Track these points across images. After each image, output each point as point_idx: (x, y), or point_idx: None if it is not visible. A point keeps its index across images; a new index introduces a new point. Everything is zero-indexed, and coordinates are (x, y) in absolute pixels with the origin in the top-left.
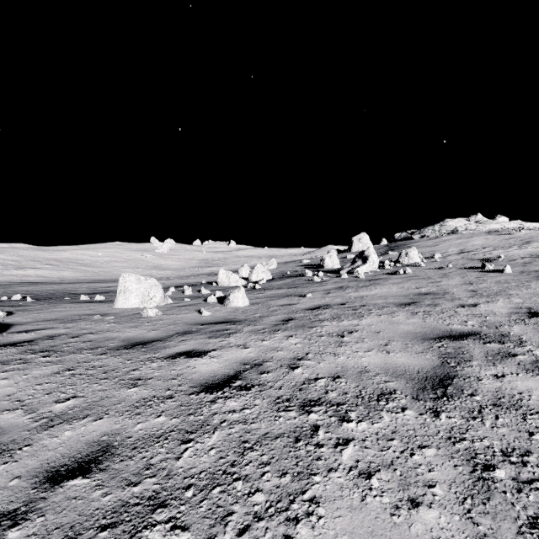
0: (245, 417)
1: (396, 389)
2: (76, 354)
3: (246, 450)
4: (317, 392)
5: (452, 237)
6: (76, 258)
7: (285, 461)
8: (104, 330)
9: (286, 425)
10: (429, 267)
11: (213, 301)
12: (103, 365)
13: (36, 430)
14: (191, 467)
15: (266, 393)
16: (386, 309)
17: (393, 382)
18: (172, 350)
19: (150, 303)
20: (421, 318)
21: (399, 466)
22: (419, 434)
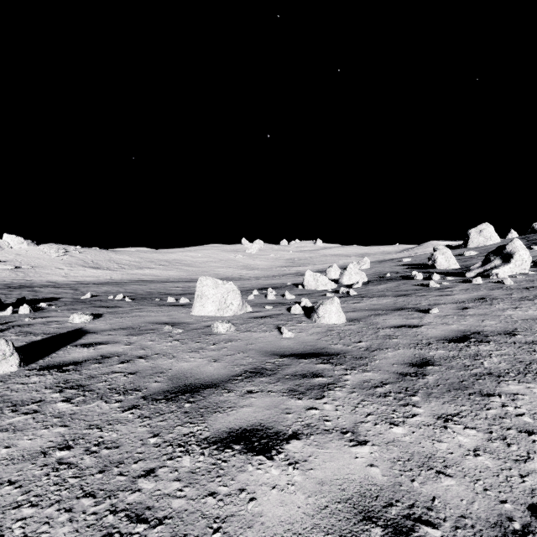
0: None
1: None
2: (100, 403)
3: None
4: None
5: None
6: (181, 259)
7: None
8: (161, 353)
9: None
10: None
11: (298, 311)
12: (114, 441)
13: None
14: None
15: None
16: None
17: None
18: (225, 421)
19: (226, 311)
20: None
21: None
22: None
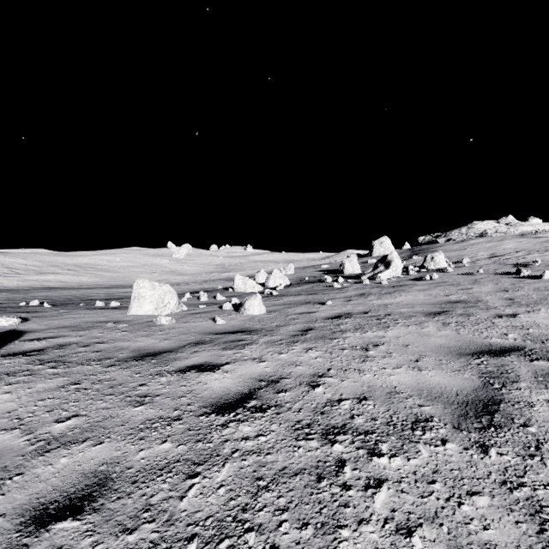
0: (260, 446)
1: (433, 415)
2: (84, 366)
3: (260, 490)
4: (341, 417)
5: (481, 241)
6: (95, 263)
7: (307, 506)
8: (116, 339)
9: (307, 458)
10: (458, 272)
11: (228, 308)
12: (110, 378)
13: (31, 456)
14: (196, 511)
15: (284, 417)
16: (414, 319)
17: (429, 407)
18: (183, 363)
19: (164, 310)
20: (454, 330)
21: (446, 520)
22: (466, 475)
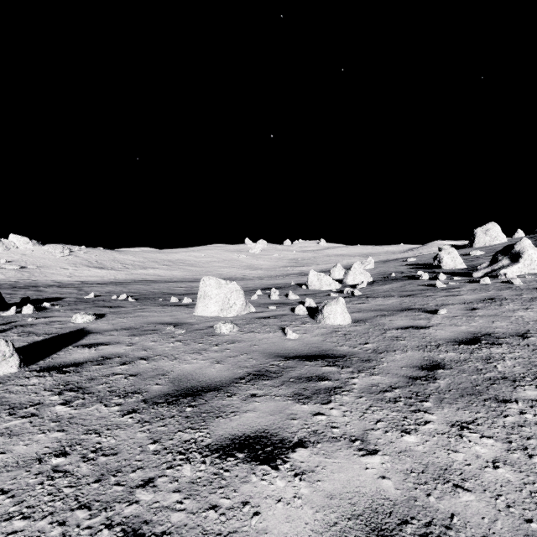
0: None
1: None
2: (99, 406)
3: None
4: None
5: None
6: (184, 259)
7: None
8: (163, 354)
9: None
10: None
11: (302, 312)
12: (112, 447)
13: None
14: None
15: None
16: None
17: None
18: (227, 426)
19: (229, 312)
20: None
21: None
22: None
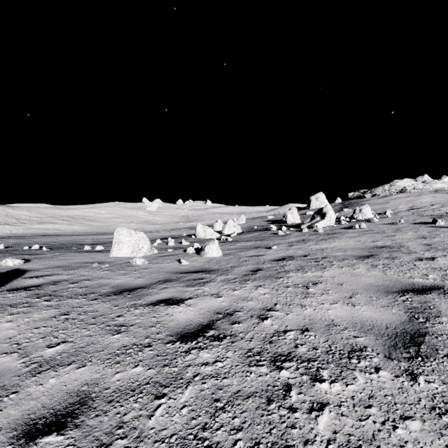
0: (217, 371)
1: (366, 346)
2: (72, 299)
3: (218, 411)
4: (286, 346)
5: (401, 196)
6: (84, 215)
7: (258, 427)
8: (99, 277)
9: (258, 383)
10: (382, 222)
11: (191, 251)
12: (93, 310)
13: (25, 376)
14: (162, 429)
15: (237, 345)
16: (347, 261)
17: (363, 338)
18: (153, 298)
19: (139, 253)
20: (381, 271)
21: (382, 443)
22: (399, 401)
